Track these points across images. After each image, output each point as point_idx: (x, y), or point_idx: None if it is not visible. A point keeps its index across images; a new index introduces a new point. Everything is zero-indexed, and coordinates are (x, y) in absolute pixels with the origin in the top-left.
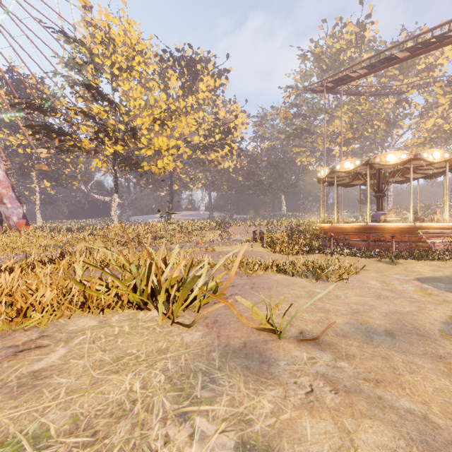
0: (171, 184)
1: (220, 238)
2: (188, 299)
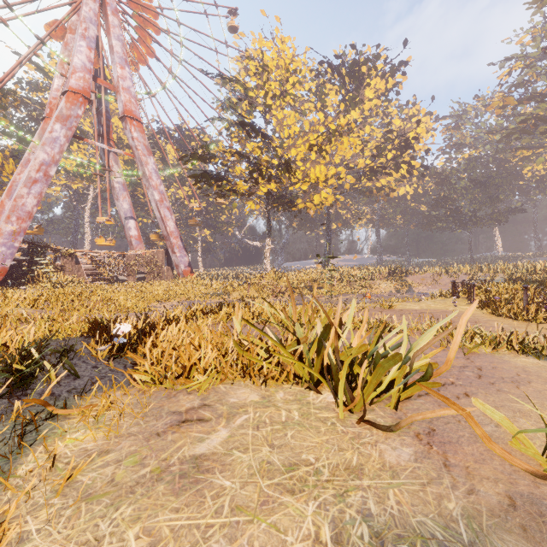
0: (328, 223)
1: (395, 290)
2: (381, 387)
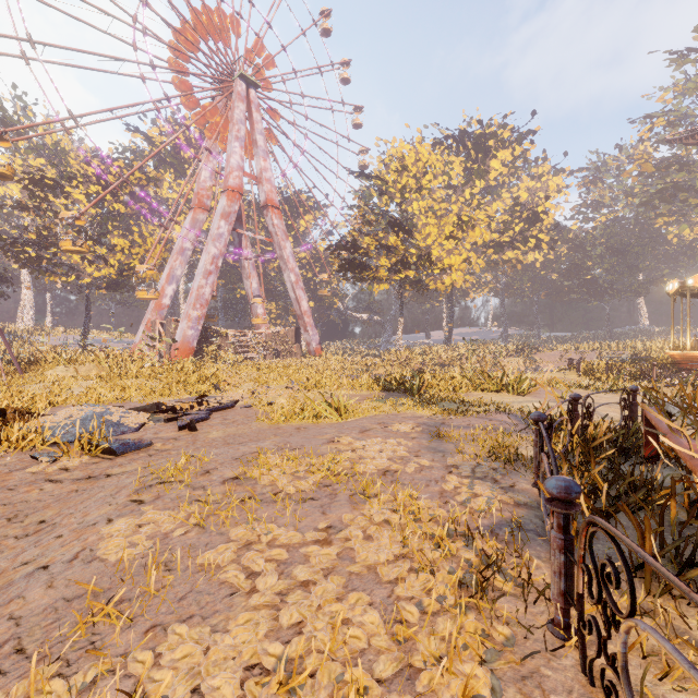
0: (451, 297)
1: (523, 367)
2: (522, 388)
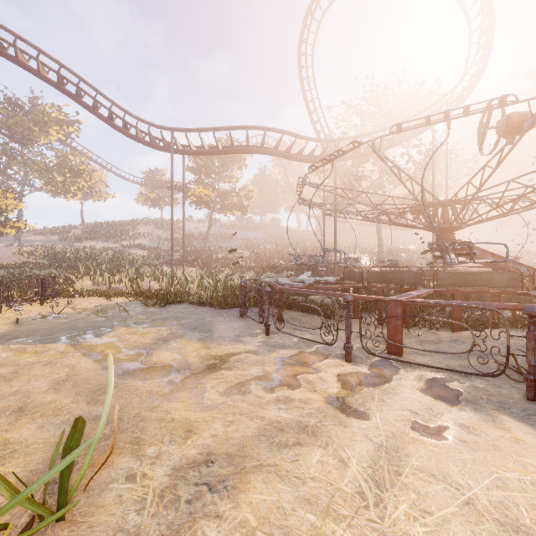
0: None
1: None
2: None
